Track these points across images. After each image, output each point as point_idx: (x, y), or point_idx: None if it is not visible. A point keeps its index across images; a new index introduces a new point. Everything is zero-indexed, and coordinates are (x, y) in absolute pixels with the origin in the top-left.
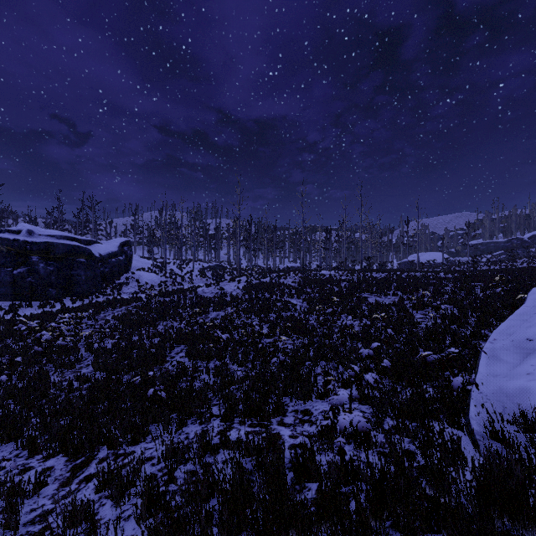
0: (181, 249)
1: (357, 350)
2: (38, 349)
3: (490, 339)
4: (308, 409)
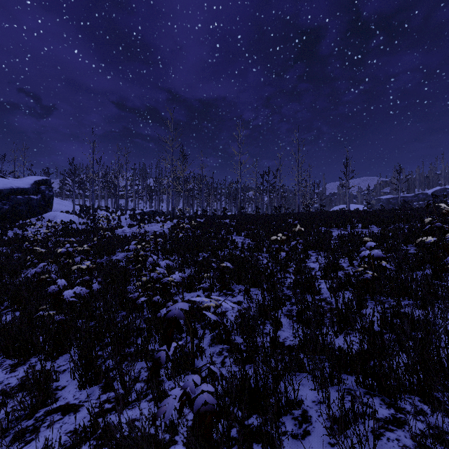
0: (116, 195)
1: None
2: None
3: None
4: None
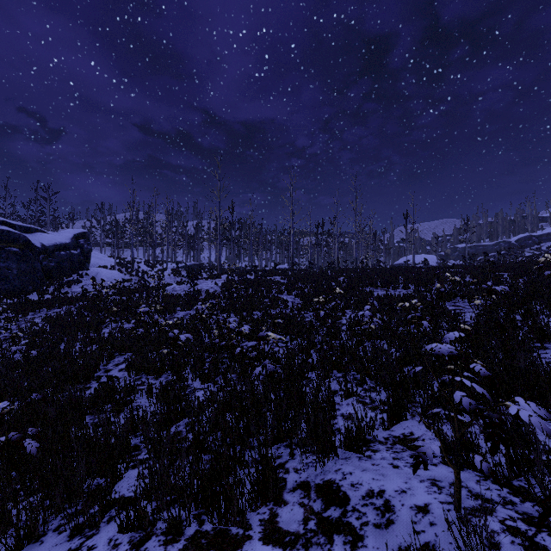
0: (154, 246)
1: (387, 352)
2: None
3: None
4: (333, 481)
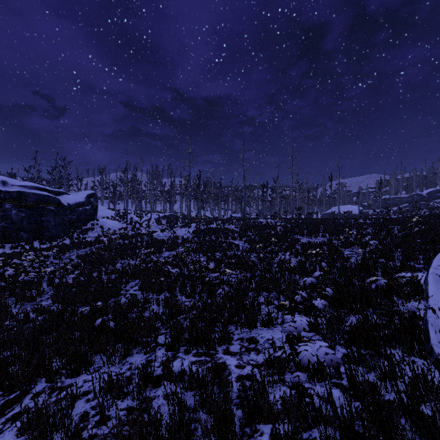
0: (140, 201)
1: (296, 281)
2: (2, 284)
3: (434, 265)
4: (254, 336)
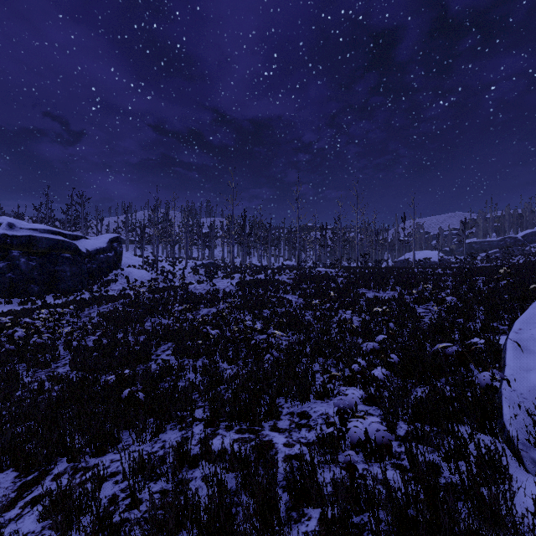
0: (173, 246)
1: (357, 345)
2: (10, 347)
3: (514, 329)
4: (306, 411)
